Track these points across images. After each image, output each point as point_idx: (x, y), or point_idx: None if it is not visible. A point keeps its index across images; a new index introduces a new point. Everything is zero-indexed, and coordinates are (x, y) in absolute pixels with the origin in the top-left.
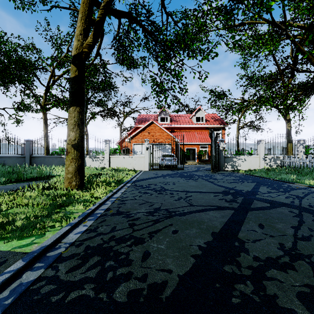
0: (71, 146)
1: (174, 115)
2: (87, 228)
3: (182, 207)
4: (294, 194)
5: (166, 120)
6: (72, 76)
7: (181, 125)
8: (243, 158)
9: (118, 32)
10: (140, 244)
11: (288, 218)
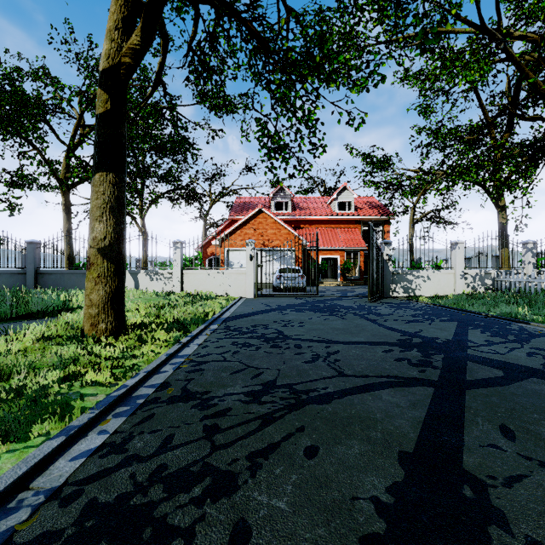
0: (97, 252)
1: (299, 198)
2: (105, 440)
3: (322, 379)
4: (540, 346)
5: (286, 207)
6: (99, 112)
7: (312, 216)
8: (424, 274)
9: (194, 33)
10: (225, 496)
11: None
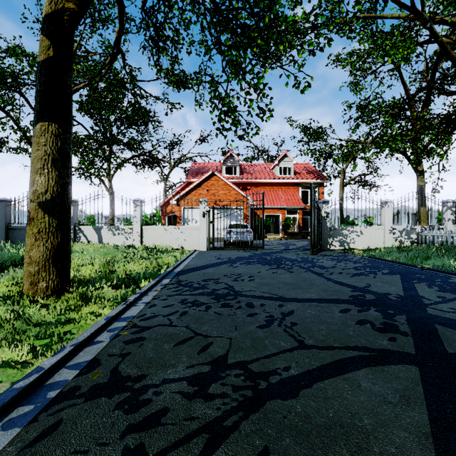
0: (38, 207)
1: (246, 164)
2: None
3: (281, 353)
4: None
5: (234, 172)
6: (41, 59)
7: (257, 179)
8: (358, 230)
9: None
10: None
11: None
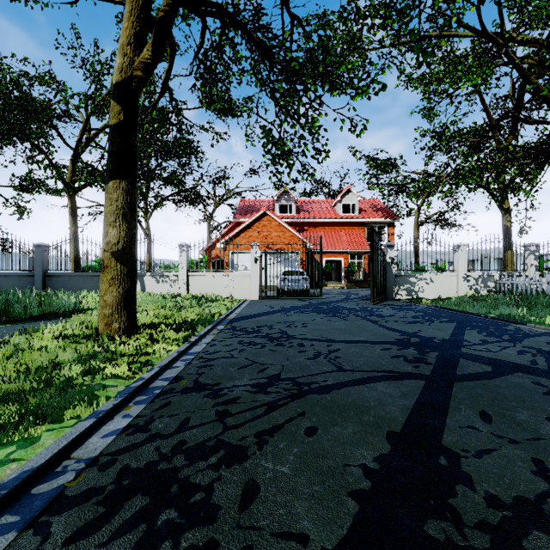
0: (111, 256)
1: (304, 200)
2: (129, 422)
3: (322, 373)
4: (532, 345)
5: (290, 210)
6: (112, 123)
7: (316, 218)
8: (427, 277)
9: (201, 44)
10: (237, 463)
11: (536, 398)
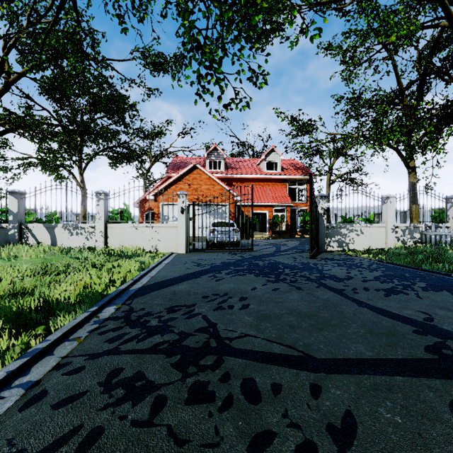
0: None
1: (231, 159)
2: None
3: None
4: None
5: (219, 168)
6: None
7: (243, 174)
8: (358, 228)
9: None
10: None
11: None
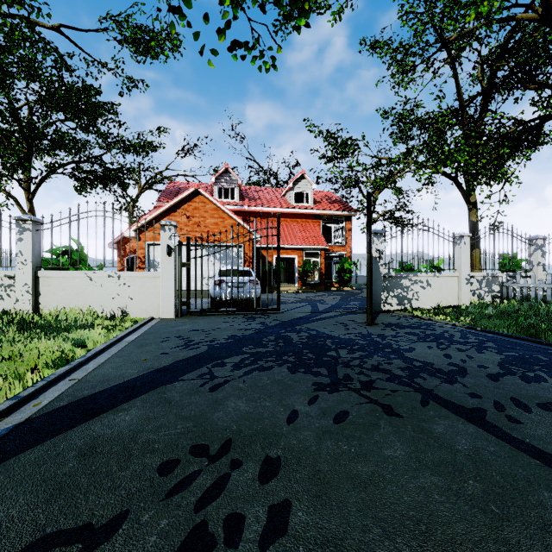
0: None
1: (249, 187)
2: None
3: None
4: None
5: (232, 198)
6: None
7: (264, 207)
8: (423, 278)
9: None
10: None
11: None
